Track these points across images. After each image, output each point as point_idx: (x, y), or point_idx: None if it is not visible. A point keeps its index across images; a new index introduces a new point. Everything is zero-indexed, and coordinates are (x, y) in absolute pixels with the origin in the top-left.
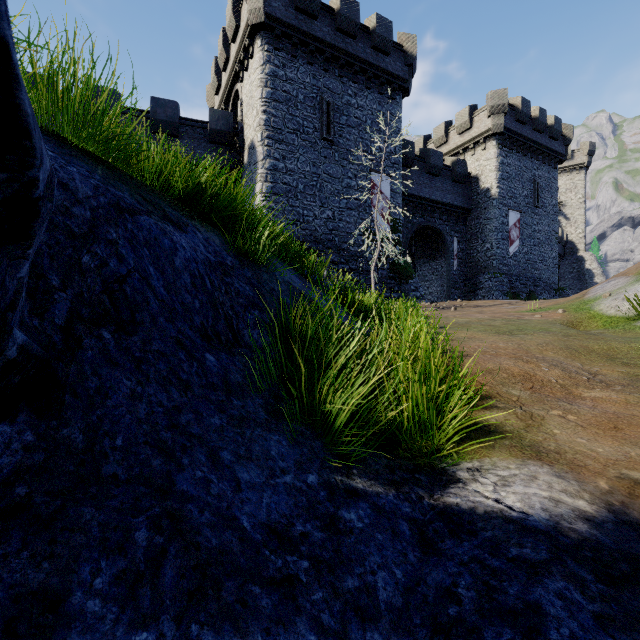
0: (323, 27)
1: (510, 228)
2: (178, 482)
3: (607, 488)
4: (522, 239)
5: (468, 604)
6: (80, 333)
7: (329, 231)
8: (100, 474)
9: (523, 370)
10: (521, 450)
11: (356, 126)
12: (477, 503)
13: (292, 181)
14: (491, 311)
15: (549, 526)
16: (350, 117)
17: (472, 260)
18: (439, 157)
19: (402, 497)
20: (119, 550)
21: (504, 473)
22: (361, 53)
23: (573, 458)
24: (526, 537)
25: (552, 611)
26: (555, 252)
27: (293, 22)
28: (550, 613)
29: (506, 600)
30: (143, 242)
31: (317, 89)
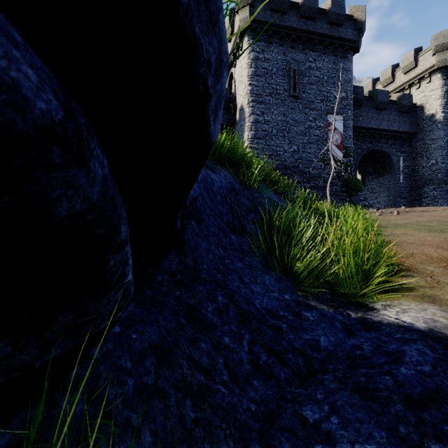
0: (290, 18)
1: None
2: (228, 285)
3: None
4: None
5: (367, 351)
6: (185, 222)
7: (295, 160)
8: (200, 277)
9: (441, 255)
10: (422, 298)
11: (315, 83)
12: (384, 319)
13: (268, 128)
14: (431, 215)
15: (425, 329)
16: (311, 77)
17: (417, 174)
18: (385, 95)
19: (337, 313)
20: (213, 301)
21: (405, 307)
22: (319, 29)
23: None
24: (408, 332)
25: (410, 353)
26: None
27: (269, 20)
28: (408, 354)
29: (387, 350)
30: (200, 180)
31: (286, 62)
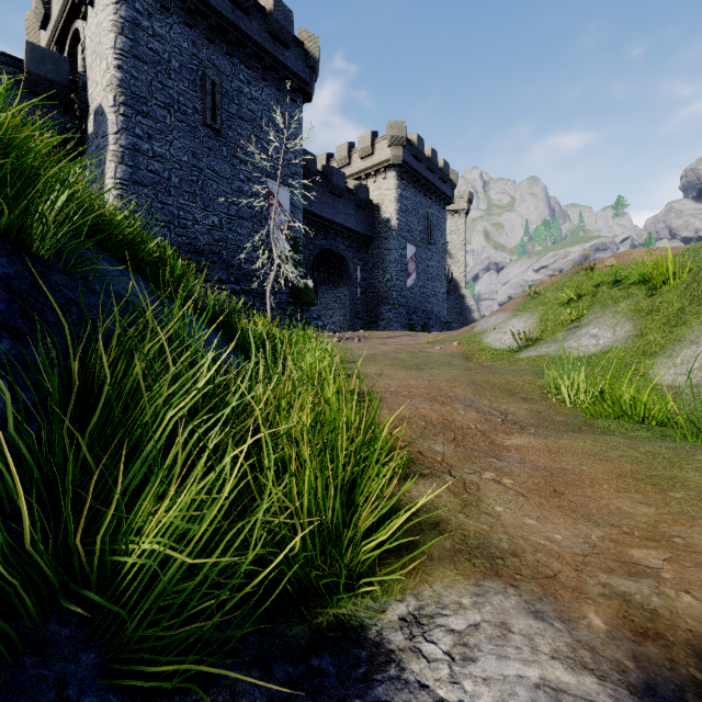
0: None
1: (408, 261)
2: None
3: (603, 626)
4: (418, 273)
5: None
6: None
7: (215, 242)
8: None
9: (441, 415)
10: (469, 558)
11: (250, 120)
12: None
13: (162, 170)
14: (394, 343)
15: None
16: (242, 107)
17: (374, 290)
18: (342, 178)
19: None
20: None
21: (458, 622)
22: (256, 35)
23: (536, 561)
24: None
25: None
26: (444, 288)
27: None
28: None
29: None
30: None
31: (198, 61)
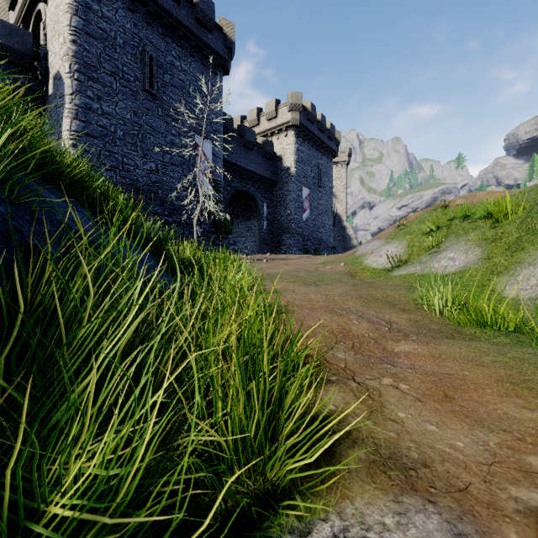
0: None
1: (303, 200)
2: None
3: None
4: (311, 209)
5: None
6: None
7: (152, 183)
8: None
9: (340, 325)
10: (384, 470)
11: (180, 87)
12: None
13: (109, 125)
14: (294, 263)
15: None
16: (174, 77)
17: (277, 222)
18: (253, 135)
19: None
20: None
21: None
22: (185, 20)
23: (446, 472)
24: None
25: None
26: (331, 221)
27: None
28: None
29: None
30: None
31: (139, 39)
